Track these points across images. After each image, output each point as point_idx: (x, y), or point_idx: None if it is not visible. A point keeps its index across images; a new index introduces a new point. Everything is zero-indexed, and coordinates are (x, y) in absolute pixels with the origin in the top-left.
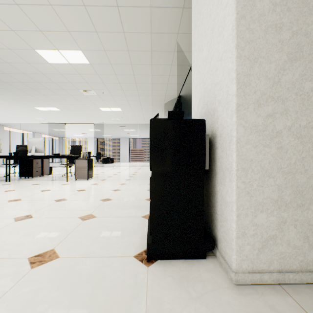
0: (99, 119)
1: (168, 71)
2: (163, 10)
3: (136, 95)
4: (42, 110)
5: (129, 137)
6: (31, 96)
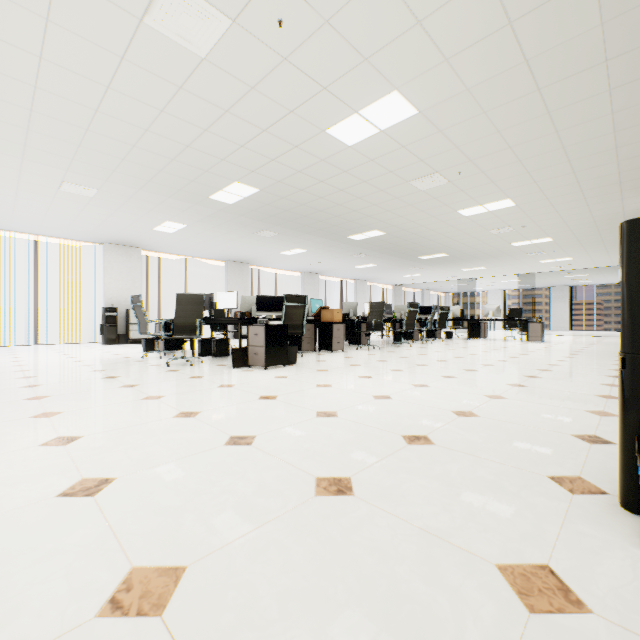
0: (528, 270)
1: None
2: (635, 215)
3: (600, 246)
4: (465, 270)
5: (570, 284)
6: (469, 263)
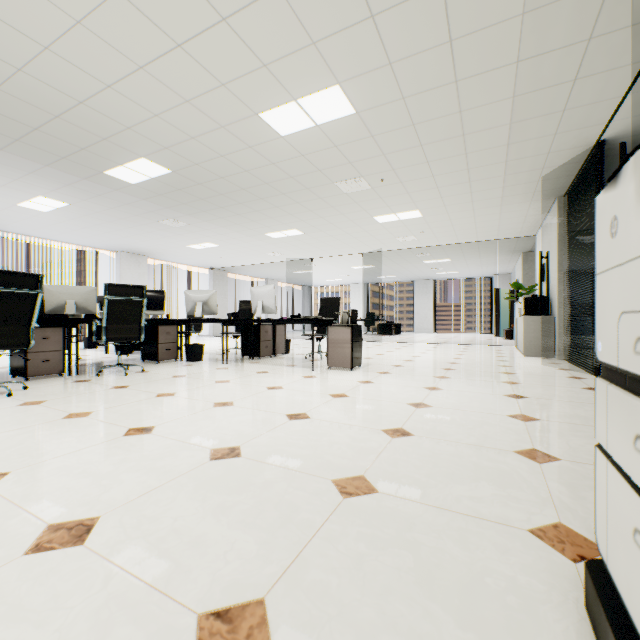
0: (371, 243)
1: (573, 66)
2: None
3: (460, 168)
4: (276, 237)
5: (434, 277)
6: (258, 213)
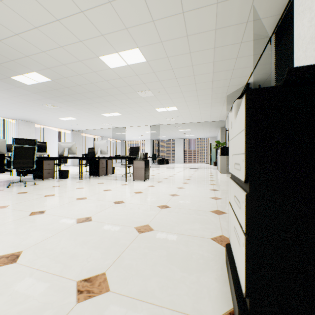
0: (154, 121)
1: (236, 52)
2: None
3: (193, 89)
4: (107, 116)
5: (183, 137)
6: (98, 103)
